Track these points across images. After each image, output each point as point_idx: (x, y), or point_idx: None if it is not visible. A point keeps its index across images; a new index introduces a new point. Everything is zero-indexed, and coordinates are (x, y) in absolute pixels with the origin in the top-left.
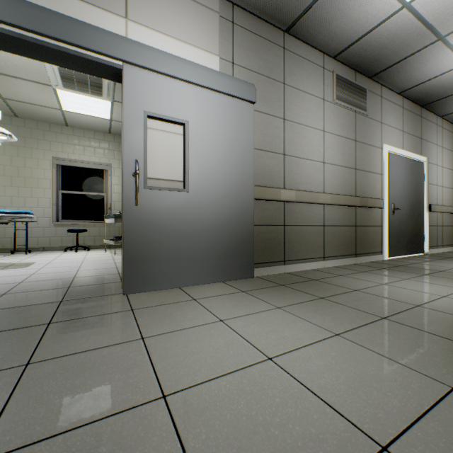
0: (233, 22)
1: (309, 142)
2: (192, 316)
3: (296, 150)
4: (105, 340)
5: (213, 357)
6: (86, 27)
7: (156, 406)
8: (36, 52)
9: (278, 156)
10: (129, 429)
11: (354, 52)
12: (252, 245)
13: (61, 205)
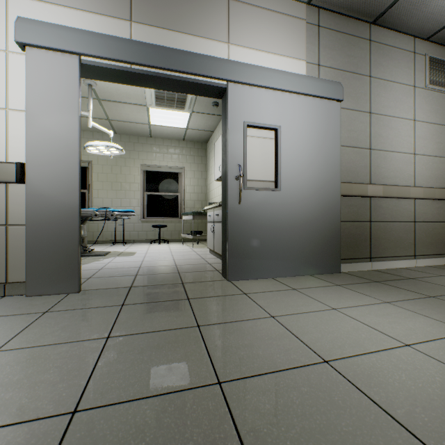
0: (319, 25)
1: (397, 134)
2: (303, 302)
3: (383, 143)
4: (242, 315)
5: (348, 338)
6: (202, 57)
7: (324, 367)
8: (164, 84)
9: (364, 151)
10: (314, 380)
11: None
12: (338, 241)
13: (146, 204)
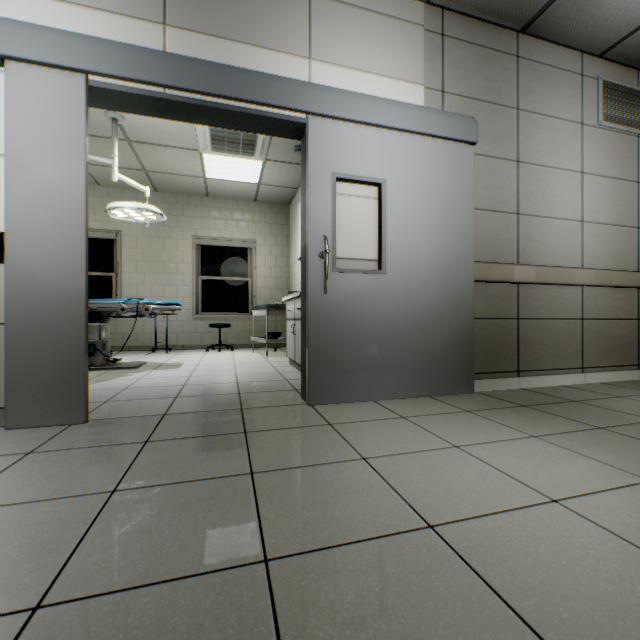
0: (443, 34)
1: (558, 192)
2: (412, 437)
3: (537, 205)
4: (320, 456)
5: (470, 490)
6: (269, 79)
7: (426, 535)
8: (215, 117)
9: (508, 216)
10: (408, 555)
11: (639, 42)
12: (471, 346)
13: (201, 294)
